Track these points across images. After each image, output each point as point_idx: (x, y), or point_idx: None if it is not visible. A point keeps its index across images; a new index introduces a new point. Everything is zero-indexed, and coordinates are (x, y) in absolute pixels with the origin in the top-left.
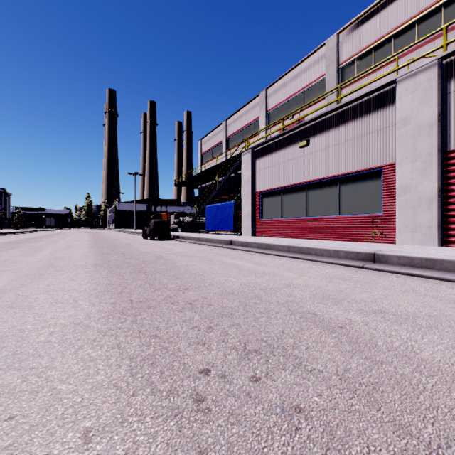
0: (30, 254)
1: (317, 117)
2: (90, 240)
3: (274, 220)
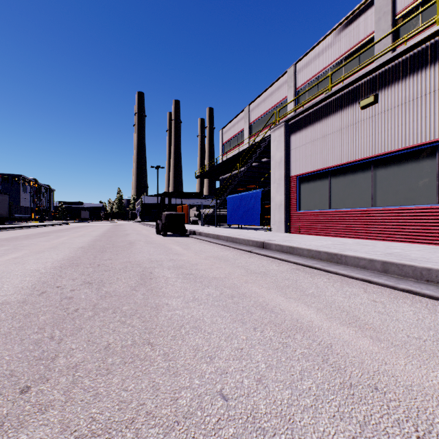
0: None
1: (395, 56)
2: (97, 236)
3: (317, 212)
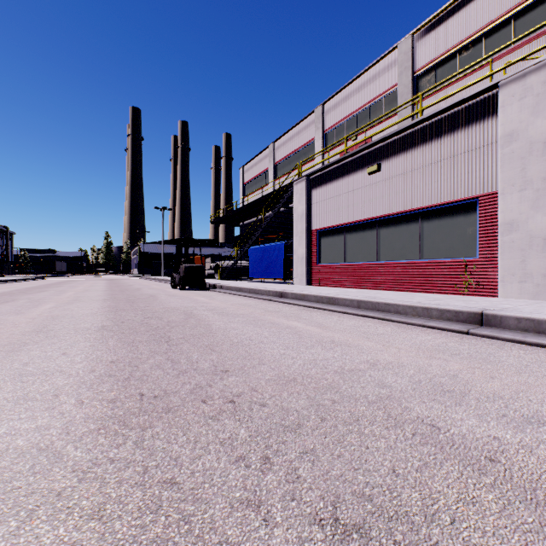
0: (22, 311)
1: (391, 135)
2: (105, 290)
3: (335, 266)
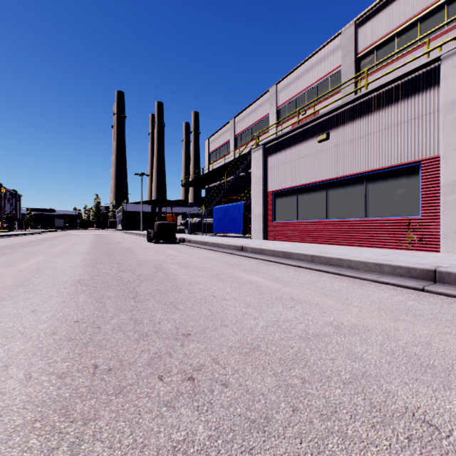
0: (13, 264)
1: (339, 107)
2: (91, 244)
3: (288, 223)
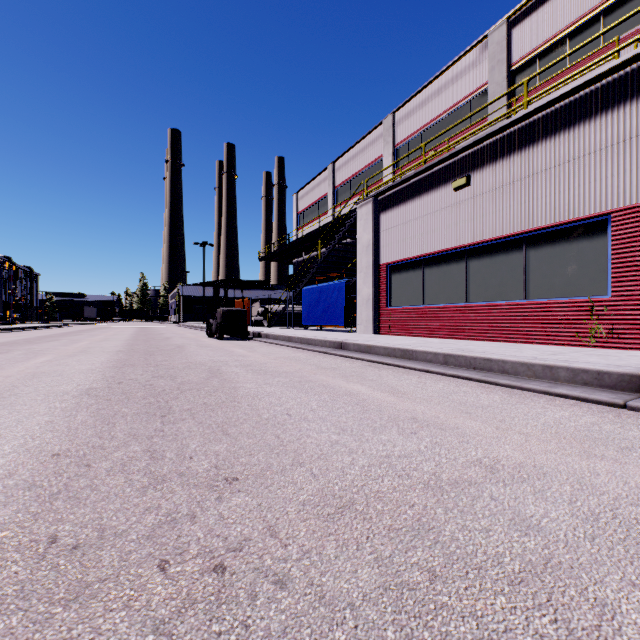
0: (3, 366)
1: (485, 136)
2: (128, 340)
3: (409, 309)
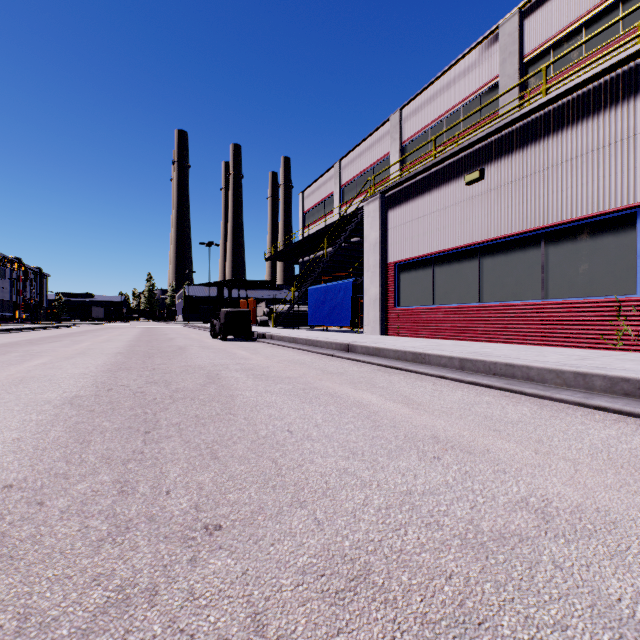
0: None
1: (500, 127)
2: (130, 341)
3: (419, 309)
